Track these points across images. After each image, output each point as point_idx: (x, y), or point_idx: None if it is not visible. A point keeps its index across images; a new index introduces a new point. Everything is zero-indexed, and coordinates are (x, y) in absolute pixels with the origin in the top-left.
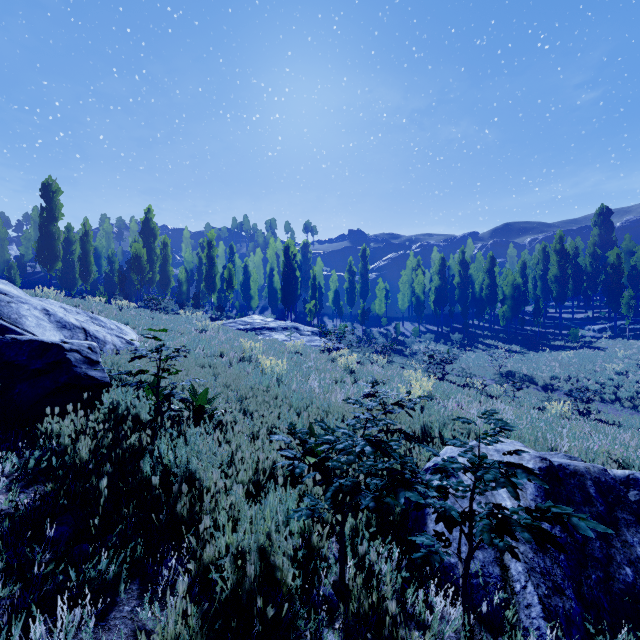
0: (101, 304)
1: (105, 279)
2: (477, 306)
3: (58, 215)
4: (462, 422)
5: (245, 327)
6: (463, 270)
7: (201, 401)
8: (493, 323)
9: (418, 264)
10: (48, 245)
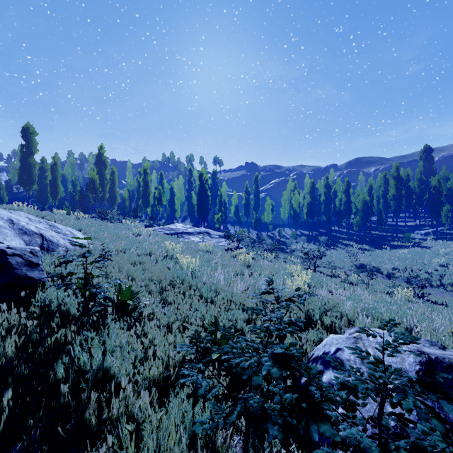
0: (63, 215)
1: (70, 197)
2: (337, 217)
3: (34, 150)
4: (367, 335)
5: (170, 232)
6: (327, 191)
7: (125, 296)
8: (348, 229)
9: (295, 186)
10: (27, 172)
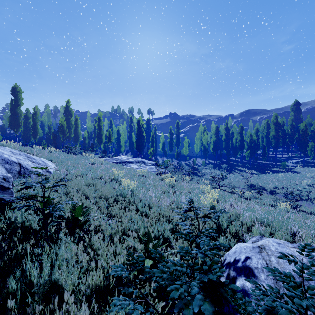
0: (40, 149)
1: (46, 137)
2: (234, 150)
3: (20, 103)
4: (289, 261)
5: (117, 161)
6: (227, 132)
7: (78, 213)
8: (242, 159)
9: (204, 129)
10: (15, 119)
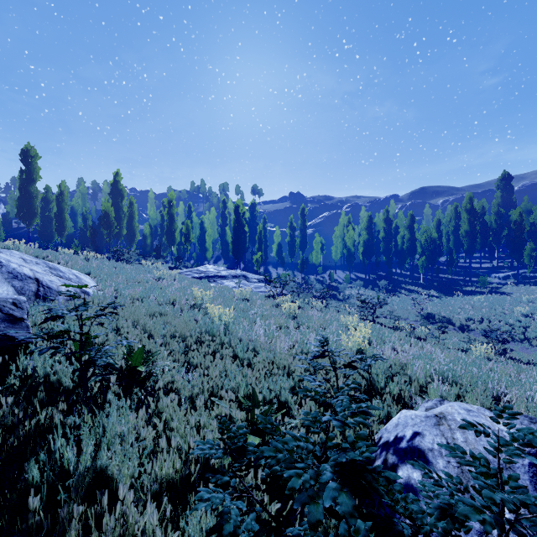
0: (69, 255)
1: (80, 233)
2: (399, 257)
3: (36, 177)
4: (476, 433)
5: (200, 275)
6: (387, 226)
7: (136, 360)
8: (412, 271)
9: (349, 221)
10: (27, 203)
